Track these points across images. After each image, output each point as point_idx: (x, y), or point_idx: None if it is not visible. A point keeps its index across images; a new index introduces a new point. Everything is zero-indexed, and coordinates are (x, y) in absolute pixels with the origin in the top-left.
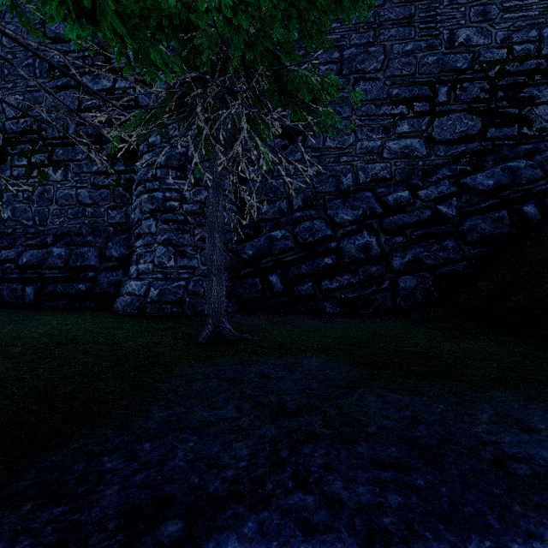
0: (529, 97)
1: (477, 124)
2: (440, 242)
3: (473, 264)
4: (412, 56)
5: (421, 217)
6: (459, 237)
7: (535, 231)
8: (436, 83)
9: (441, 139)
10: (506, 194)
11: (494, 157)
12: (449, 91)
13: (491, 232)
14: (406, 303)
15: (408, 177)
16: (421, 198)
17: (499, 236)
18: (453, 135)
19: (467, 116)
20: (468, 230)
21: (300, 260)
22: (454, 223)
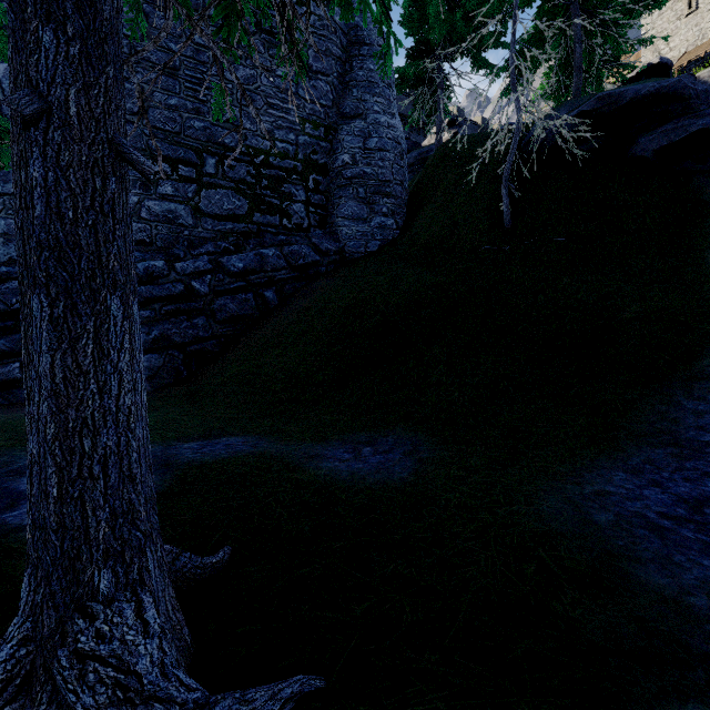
0: (289, 193)
1: (244, 206)
2: (192, 320)
3: (222, 342)
4: (177, 113)
5: (173, 292)
6: (212, 316)
7: (269, 315)
8: (203, 152)
9: (209, 211)
10: (254, 279)
11: (257, 241)
12: (218, 164)
13: (237, 313)
14: (152, 384)
15: (172, 245)
16: (178, 270)
17: (245, 317)
18: (221, 211)
19: (235, 195)
20: (219, 309)
21: (1, 333)
22: (207, 300)
